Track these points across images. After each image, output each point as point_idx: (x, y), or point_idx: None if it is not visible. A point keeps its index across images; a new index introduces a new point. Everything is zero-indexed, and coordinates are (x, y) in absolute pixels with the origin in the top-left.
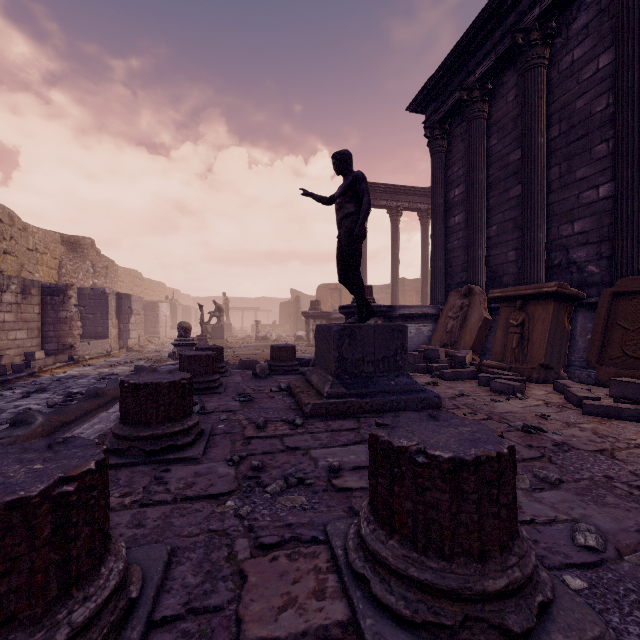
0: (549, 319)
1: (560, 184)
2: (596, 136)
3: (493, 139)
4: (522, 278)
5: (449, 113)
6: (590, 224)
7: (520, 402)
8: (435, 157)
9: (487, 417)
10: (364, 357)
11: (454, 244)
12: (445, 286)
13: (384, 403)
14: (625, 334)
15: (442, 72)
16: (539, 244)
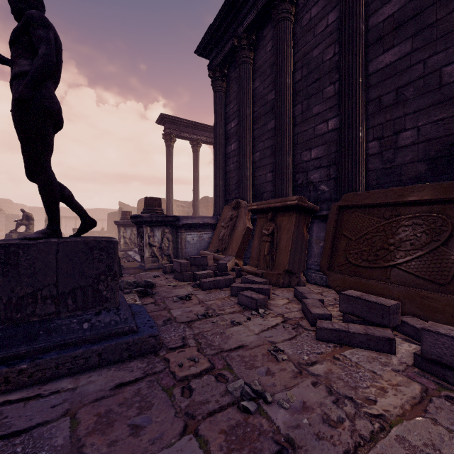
0: (292, 229)
1: (302, 118)
2: (326, 79)
3: (257, 82)
4: (275, 194)
5: (226, 59)
6: (322, 151)
7: (259, 322)
8: (217, 95)
9: (208, 366)
10: (36, 291)
11: (231, 167)
12: (225, 201)
13: (59, 364)
14: (349, 243)
15: (219, 21)
16: (287, 166)
